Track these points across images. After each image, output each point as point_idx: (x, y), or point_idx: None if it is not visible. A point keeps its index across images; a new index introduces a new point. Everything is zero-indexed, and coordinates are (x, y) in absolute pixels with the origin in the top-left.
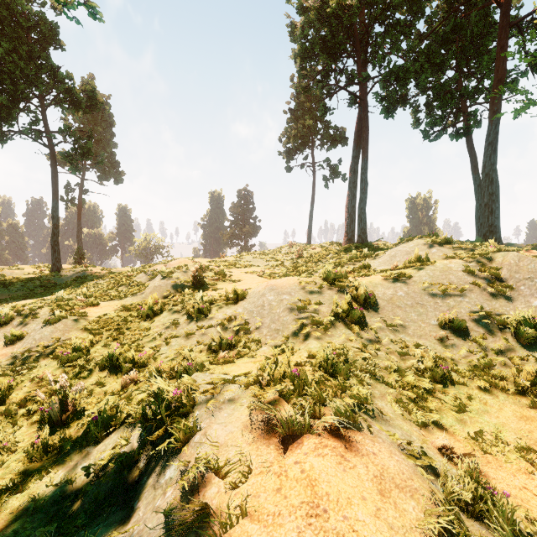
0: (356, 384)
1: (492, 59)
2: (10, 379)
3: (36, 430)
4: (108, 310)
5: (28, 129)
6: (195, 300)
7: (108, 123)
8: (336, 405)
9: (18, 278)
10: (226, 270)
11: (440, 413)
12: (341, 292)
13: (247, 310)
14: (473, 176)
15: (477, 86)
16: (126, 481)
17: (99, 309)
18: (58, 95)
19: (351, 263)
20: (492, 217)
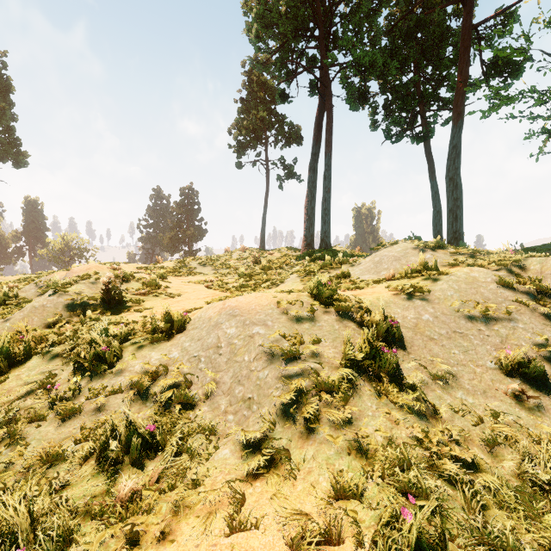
0: None
1: (453, 63)
2: None
3: None
4: None
5: None
6: (92, 336)
7: (3, 87)
8: None
9: None
10: (162, 279)
11: None
12: (344, 317)
13: (187, 355)
14: (431, 182)
15: (435, 90)
16: None
17: None
18: None
19: (324, 270)
20: (457, 223)
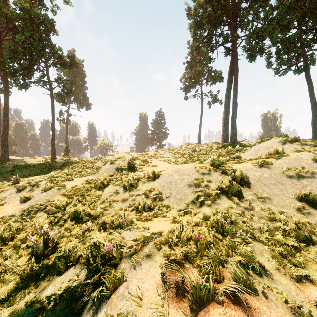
0: (240, 243)
1: None
2: (19, 224)
3: (29, 259)
4: (78, 183)
5: (38, 80)
6: (128, 178)
7: (82, 76)
8: (234, 271)
9: (33, 164)
10: (148, 159)
11: (306, 268)
12: (223, 174)
13: (160, 185)
14: (310, 97)
15: (312, 37)
16: (73, 311)
17: (73, 182)
18: (54, 60)
19: (227, 154)
20: None
